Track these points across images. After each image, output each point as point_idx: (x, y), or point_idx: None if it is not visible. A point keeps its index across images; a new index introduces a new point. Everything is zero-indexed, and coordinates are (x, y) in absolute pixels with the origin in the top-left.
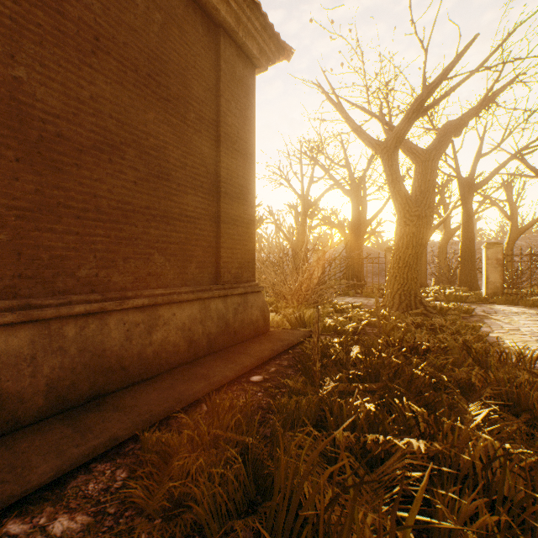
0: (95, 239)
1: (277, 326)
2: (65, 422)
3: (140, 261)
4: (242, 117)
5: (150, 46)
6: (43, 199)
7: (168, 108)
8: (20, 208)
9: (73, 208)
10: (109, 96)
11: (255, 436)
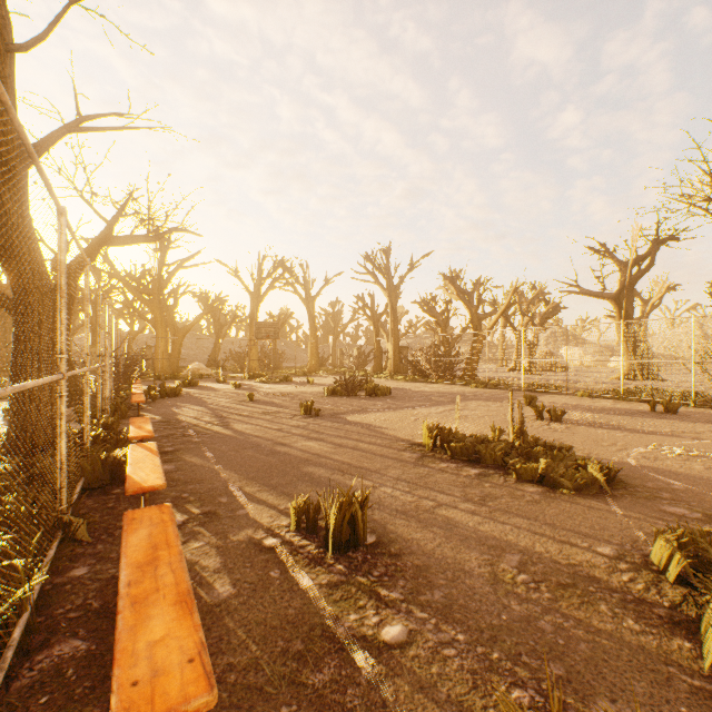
0: None
1: None
2: None
3: None
4: None
5: None
6: None
7: None
8: None
9: None
10: None
11: None
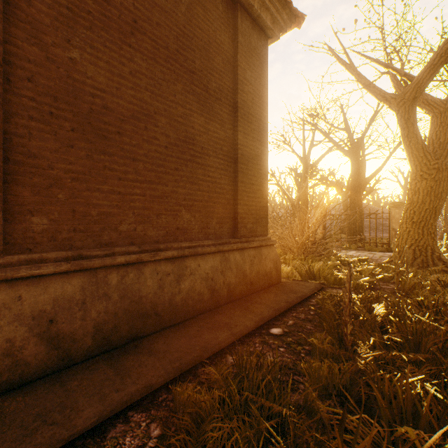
0: (133, 198)
1: (287, 277)
2: (108, 362)
3: (170, 216)
4: (256, 84)
5: (178, 25)
6: (92, 163)
7: (193, 80)
8: (74, 171)
9: (116, 171)
10: (145, 71)
11: (292, 411)
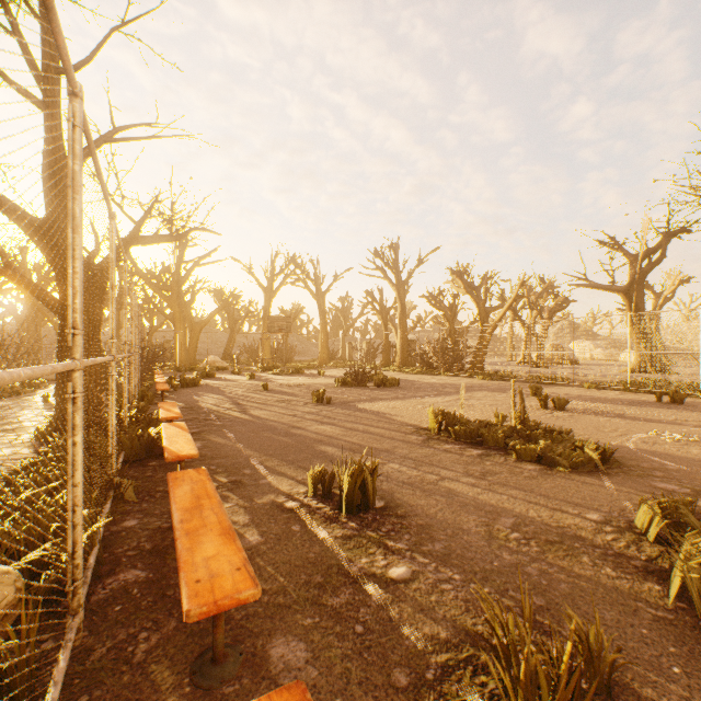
0: None
1: None
2: None
3: None
4: None
5: None
6: None
7: None
8: None
9: None
10: None
11: None
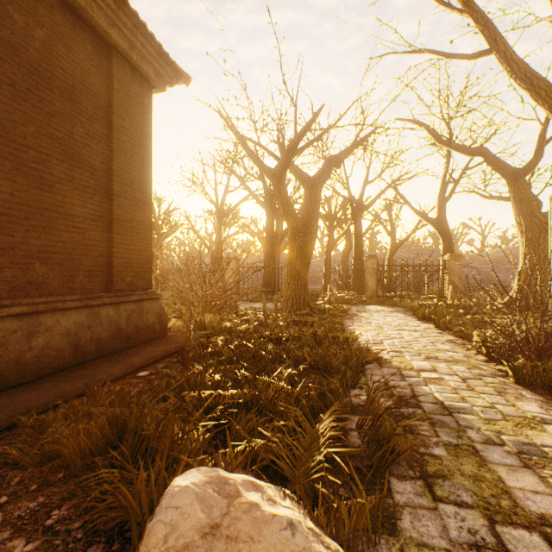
0: None
1: (179, 331)
2: None
3: (19, 270)
4: (138, 133)
5: (30, 61)
6: None
7: (52, 123)
8: None
9: None
10: None
11: (123, 406)
